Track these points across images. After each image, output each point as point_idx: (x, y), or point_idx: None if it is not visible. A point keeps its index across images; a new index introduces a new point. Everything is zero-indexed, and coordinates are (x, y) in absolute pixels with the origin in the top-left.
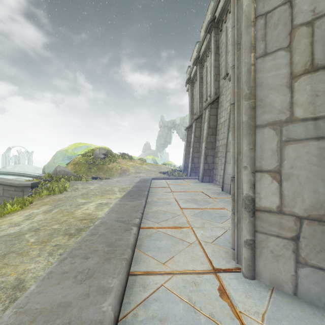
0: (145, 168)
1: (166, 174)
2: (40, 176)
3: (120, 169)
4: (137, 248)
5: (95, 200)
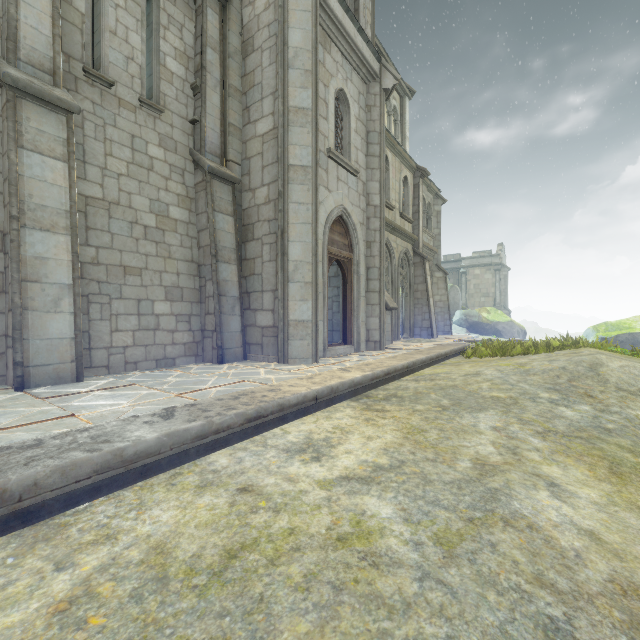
0: None
1: None
2: None
3: None
4: None
5: (320, 492)
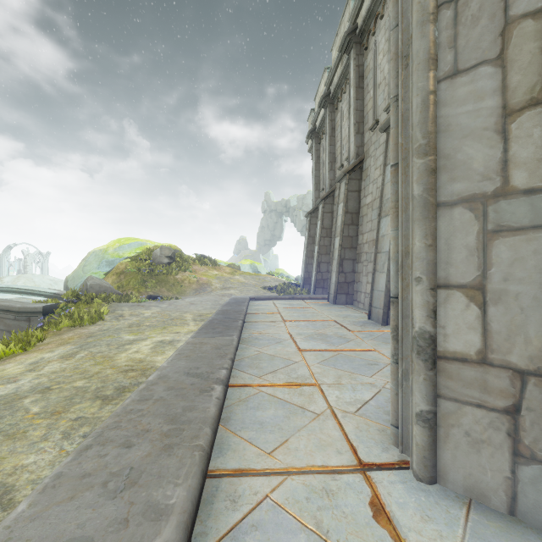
0: (238, 281)
1: (274, 291)
2: (59, 295)
3: (196, 282)
4: (223, 424)
5: (151, 335)
